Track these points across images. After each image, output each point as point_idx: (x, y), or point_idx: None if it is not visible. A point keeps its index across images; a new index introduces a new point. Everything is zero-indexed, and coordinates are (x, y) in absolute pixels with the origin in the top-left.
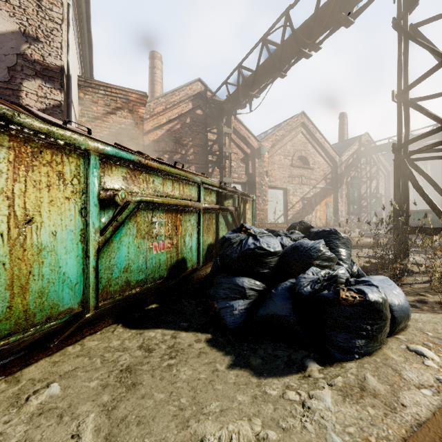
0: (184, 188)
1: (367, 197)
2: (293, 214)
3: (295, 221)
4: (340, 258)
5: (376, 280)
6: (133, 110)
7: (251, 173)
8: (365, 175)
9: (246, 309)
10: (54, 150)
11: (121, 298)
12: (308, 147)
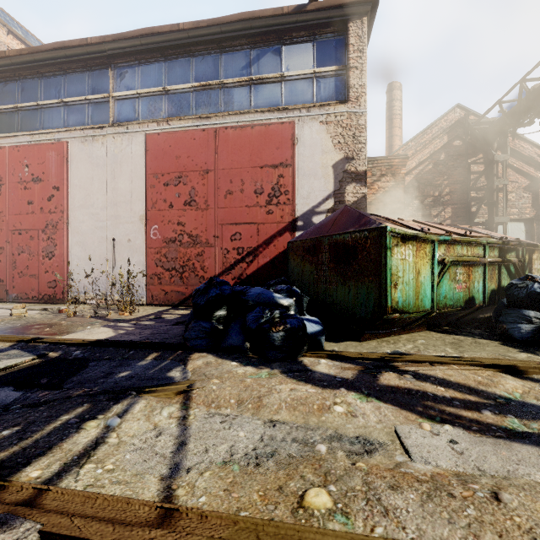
0: (474, 249)
1: None
2: None
3: None
4: None
5: None
6: (395, 173)
7: None
8: None
9: (531, 330)
10: (424, 243)
11: (440, 312)
12: None
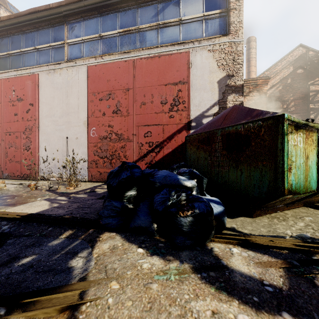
0: None
1: None
2: None
3: None
4: None
5: None
6: (259, 89)
7: None
8: None
9: None
10: (311, 131)
11: None
12: None
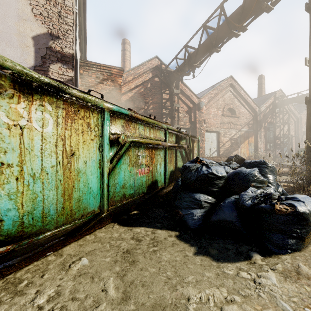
0: (156, 132)
1: (281, 137)
2: (223, 150)
3: (225, 155)
4: (269, 182)
5: (299, 197)
6: (114, 80)
7: (193, 121)
8: (279, 121)
9: (202, 215)
10: (85, 109)
11: (120, 205)
12: (235, 101)
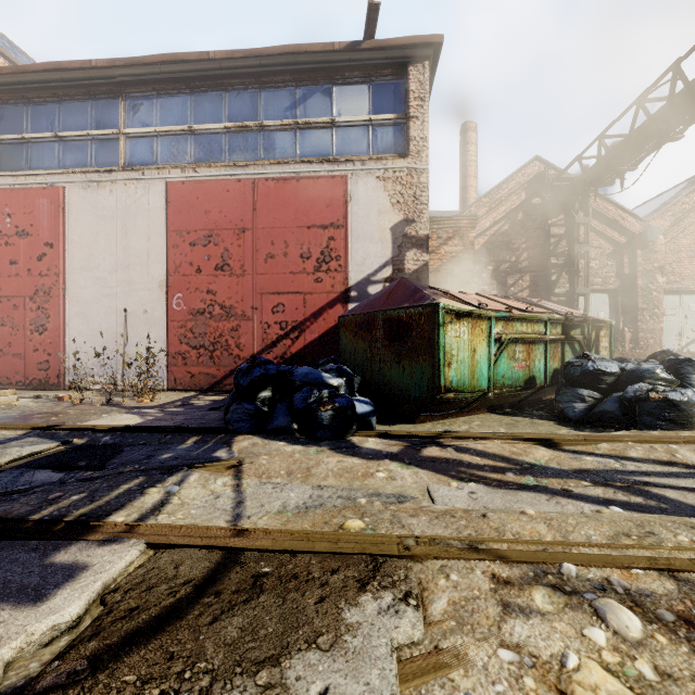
0: (534, 326)
1: None
2: None
3: None
4: (689, 383)
5: None
6: (463, 236)
7: (626, 273)
8: None
9: (584, 409)
10: (480, 320)
11: (499, 393)
12: None
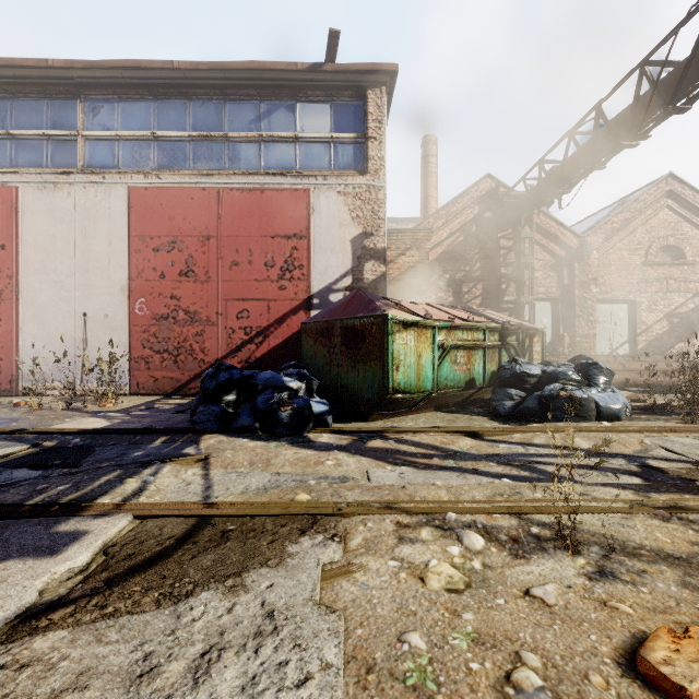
0: (474, 334)
1: None
2: (647, 341)
3: (653, 352)
4: (594, 383)
5: (605, 394)
6: (420, 247)
7: (566, 283)
8: None
9: (512, 406)
10: (425, 329)
11: (443, 393)
12: (682, 229)
